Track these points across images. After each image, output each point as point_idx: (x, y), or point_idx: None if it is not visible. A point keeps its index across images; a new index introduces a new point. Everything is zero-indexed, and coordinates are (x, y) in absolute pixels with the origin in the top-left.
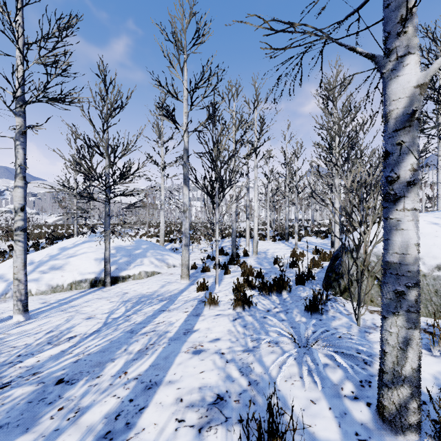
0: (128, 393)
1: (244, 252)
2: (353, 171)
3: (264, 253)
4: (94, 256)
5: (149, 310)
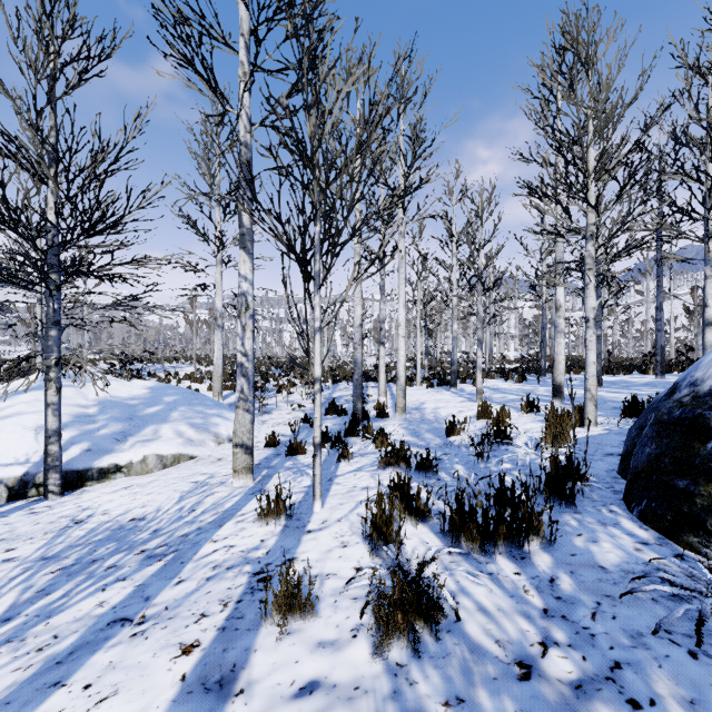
0: None
1: (379, 409)
2: None
3: (416, 409)
4: (36, 422)
5: (78, 615)
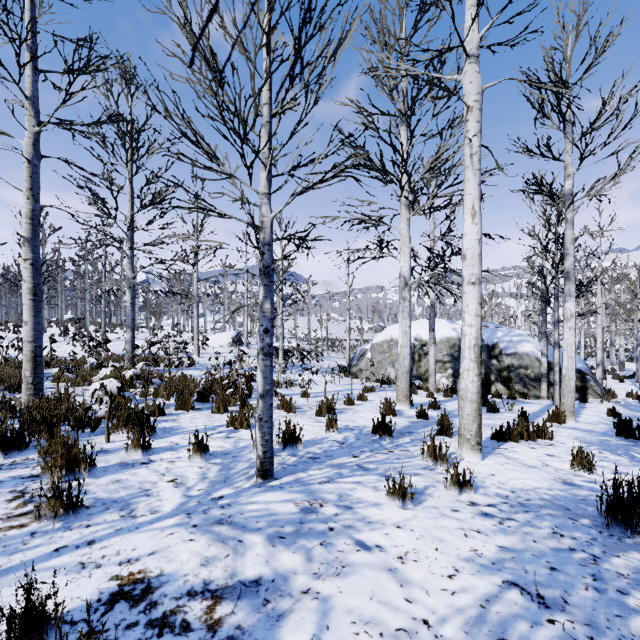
0: None
1: (612, 369)
2: None
3: (628, 370)
4: None
5: None
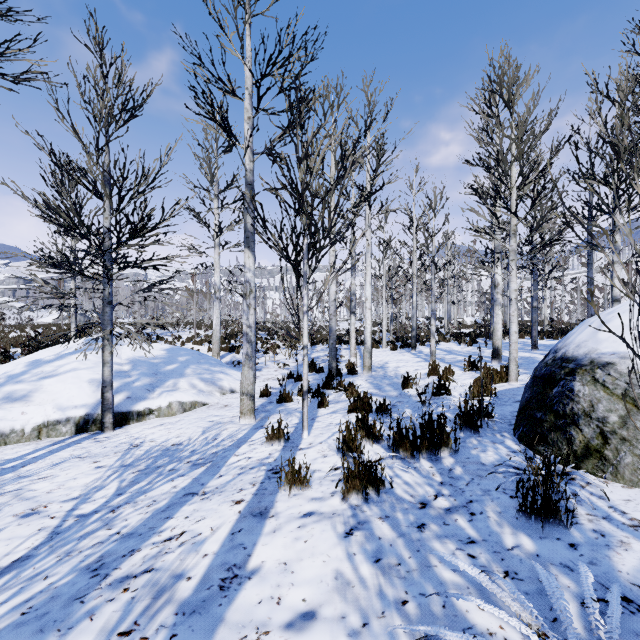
0: None
1: (350, 367)
2: None
3: (381, 368)
4: (88, 376)
5: (163, 492)
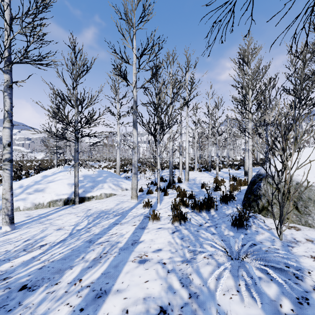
0: (80, 301)
1: (179, 179)
2: (273, 109)
3: (193, 180)
4: (67, 182)
5: (105, 223)
